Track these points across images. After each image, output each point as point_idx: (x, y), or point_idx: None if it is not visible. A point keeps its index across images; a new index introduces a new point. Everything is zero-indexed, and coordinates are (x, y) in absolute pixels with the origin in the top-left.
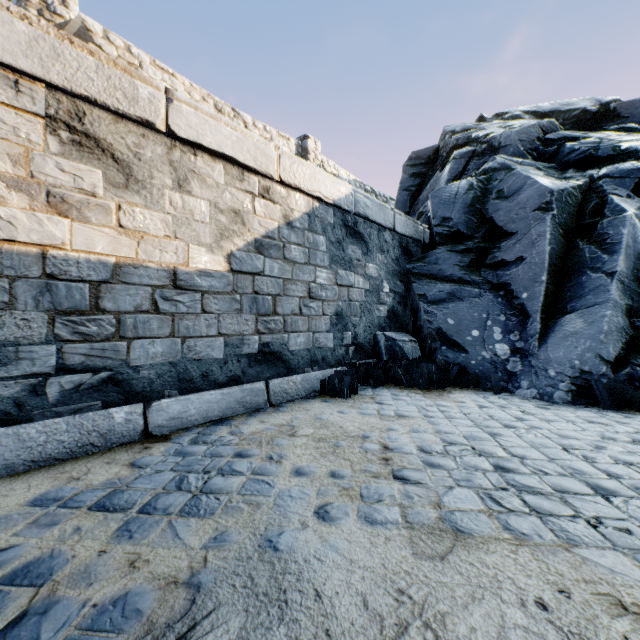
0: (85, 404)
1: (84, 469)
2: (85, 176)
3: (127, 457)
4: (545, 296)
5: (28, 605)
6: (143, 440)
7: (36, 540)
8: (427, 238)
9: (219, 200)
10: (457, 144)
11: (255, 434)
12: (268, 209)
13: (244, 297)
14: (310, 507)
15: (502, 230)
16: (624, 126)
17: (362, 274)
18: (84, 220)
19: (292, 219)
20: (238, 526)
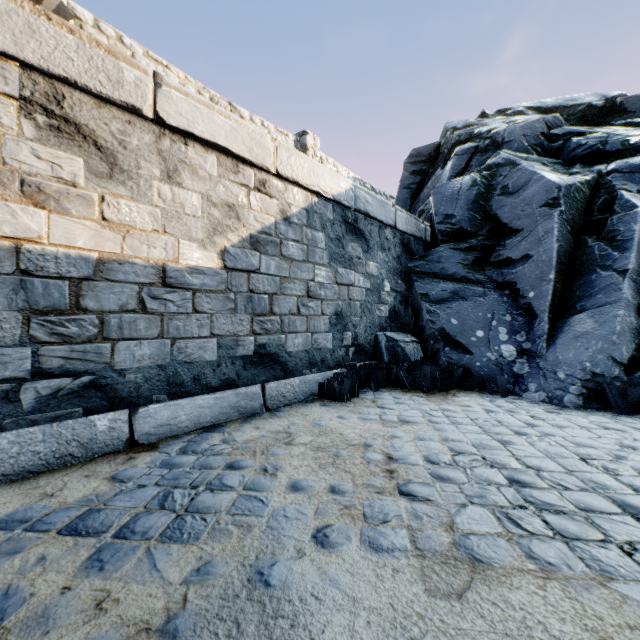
0: (64, 411)
1: (60, 484)
2: (64, 164)
3: (109, 469)
4: (553, 295)
5: None
6: (128, 449)
7: None
8: (429, 236)
9: (212, 193)
10: (459, 140)
11: (249, 442)
12: (264, 203)
13: (239, 296)
14: (307, 530)
15: (507, 227)
16: (631, 121)
17: (362, 272)
18: (63, 212)
19: (290, 214)
20: (225, 554)
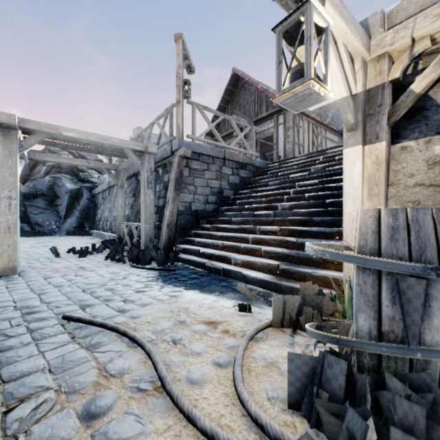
0: None
1: None
2: None
3: None
4: (65, 214)
5: None
6: None
7: None
8: (35, 192)
9: None
10: None
11: None
12: None
13: None
14: None
15: (58, 196)
16: (99, 170)
17: None
18: None
19: None
20: None
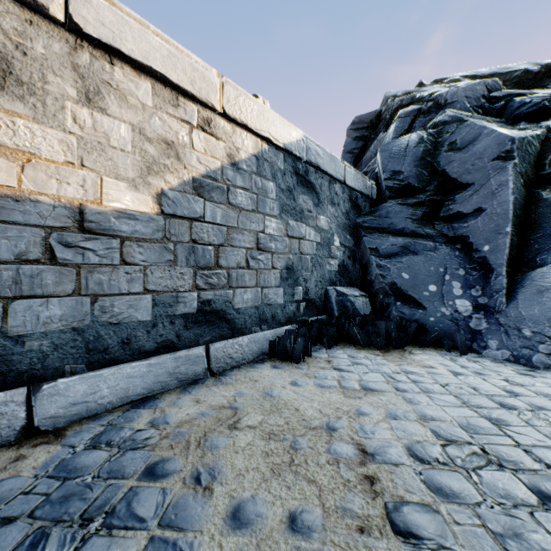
0: None
1: None
2: None
3: None
4: (510, 248)
5: None
6: (23, 440)
7: None
8: (374, 194)
9: (145, 125)
10: (401, 104)
11: (183, 425)
12: (209, 145)
13: (179, 246)
14: None
15: (456, 182)
16: None
17: (313, 226)
18: None
19: (238, 160)
20: None
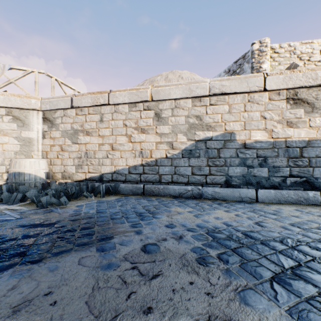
0: (297, 188)
1: (303, 207)
2: (297, 113)
3: (318, 208)
4: None
5: (319, 226)
6: (320, 205)
7: (306, 217)
8: None
9: None
10: None
11: None
12: None
13: None
14: None
15: None
16: None
17: None
18: (297, 127)
19: None
20: None
